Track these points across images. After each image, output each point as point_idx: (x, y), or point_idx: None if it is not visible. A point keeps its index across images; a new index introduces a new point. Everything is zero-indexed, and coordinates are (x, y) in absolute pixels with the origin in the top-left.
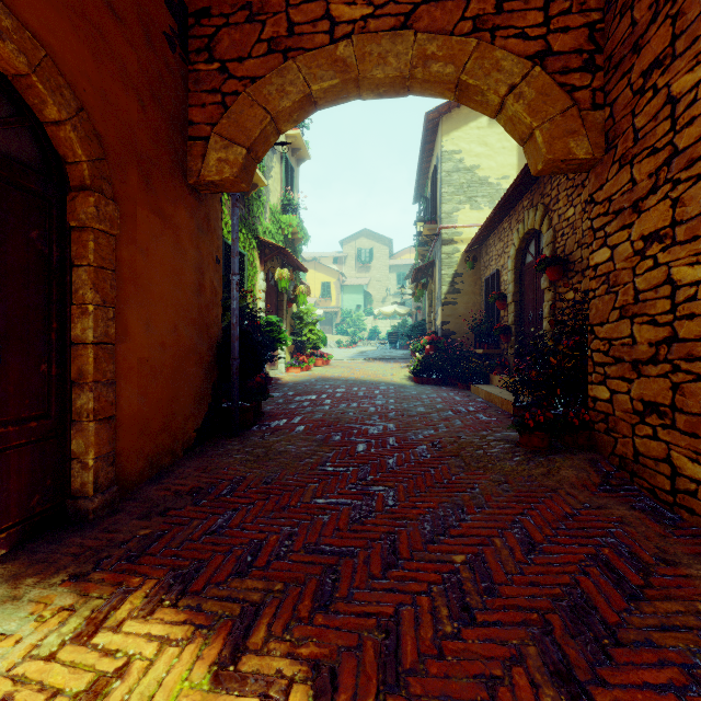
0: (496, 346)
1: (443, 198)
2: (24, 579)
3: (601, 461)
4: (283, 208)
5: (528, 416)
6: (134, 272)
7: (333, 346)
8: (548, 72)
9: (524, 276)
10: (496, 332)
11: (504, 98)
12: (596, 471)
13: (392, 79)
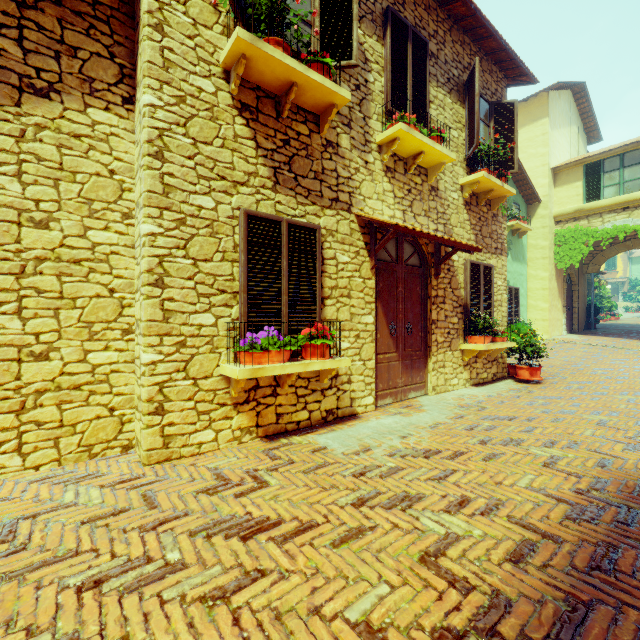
0: None
1: None
2: (576, 334)
3: None
4: None
5: None
6: (578, 295)
7: (619, 311)
8: None
9: None
10: None
11: None
12: None
13: None
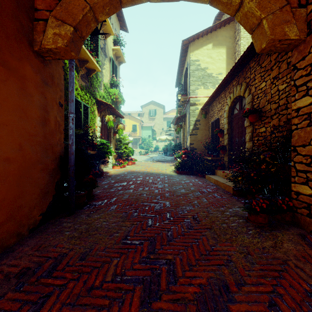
0: (217, 155)
1: (190, 83)
2: None
3: (307, 235)
4: (111, 85)
5: (255, 203)
6: None
7: (137, 154)
8: None
9: (232, 120)
10: (218, 149)
11: None
12: (307, 244)
13: None
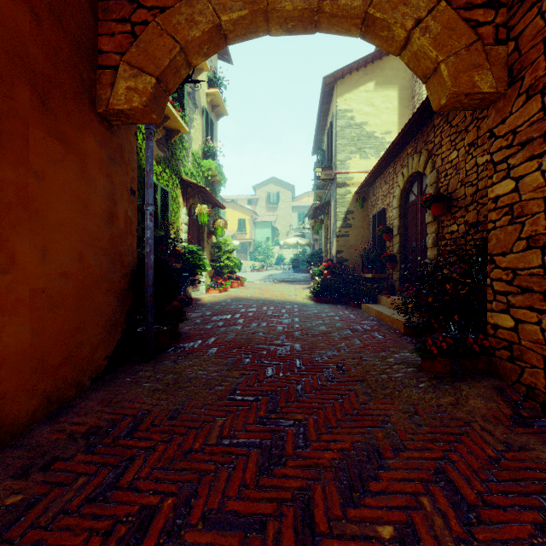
0: (382, 271)
1: (337, 149)
2: None
3: (507, 389)
4: (203, 154)
5: (431, 342)
6: (24, 196)
7: (247, 270)
8: (452, 8)
9: (407, 213)
10: (384, 260)
11: (410, 31)
12: (504, 401)
13: (301, 12)
